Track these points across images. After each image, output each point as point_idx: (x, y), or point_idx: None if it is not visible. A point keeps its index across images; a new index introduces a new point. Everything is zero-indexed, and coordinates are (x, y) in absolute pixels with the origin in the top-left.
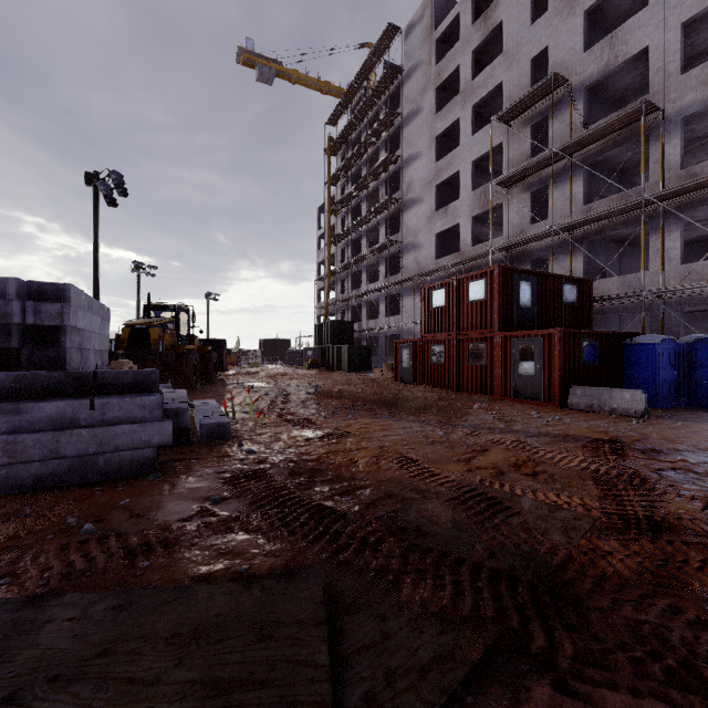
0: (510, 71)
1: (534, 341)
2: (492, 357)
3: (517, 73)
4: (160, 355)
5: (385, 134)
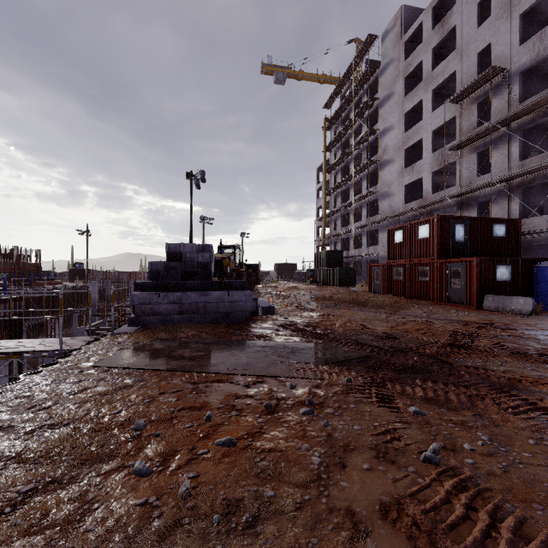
0: (461, 63)
1: (460, 265)
2: (434, 276)
3: (466, 64)
4: (228, 274)
5: (366, 113)
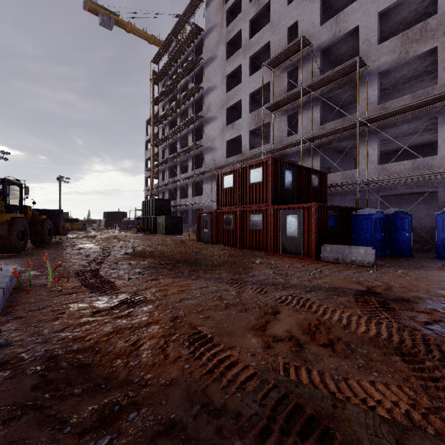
0: (274, 35)
1: (297, 212)
2: (267, 224)
3: (278, 36)
4: None
5: (192, 72)
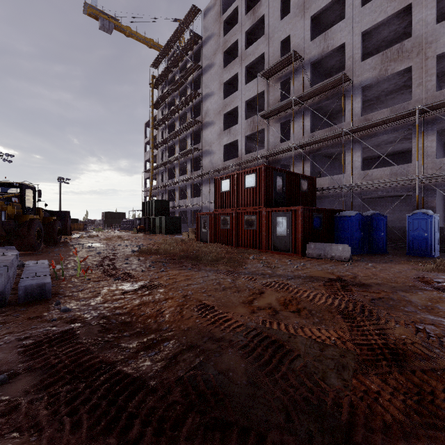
0: (268, 47)
1: (286, 214)
2: (260, 224)
3: (272, 49)
4: (3, 223)
5: (191, 78)
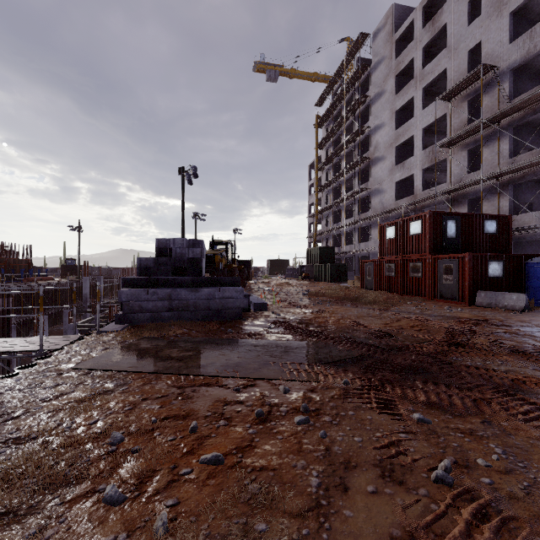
0: (452, 61)
1: (453, 261)
2: (426, 272)
3: (457, 62)
4: (220, 270)
5: (358, 111)
